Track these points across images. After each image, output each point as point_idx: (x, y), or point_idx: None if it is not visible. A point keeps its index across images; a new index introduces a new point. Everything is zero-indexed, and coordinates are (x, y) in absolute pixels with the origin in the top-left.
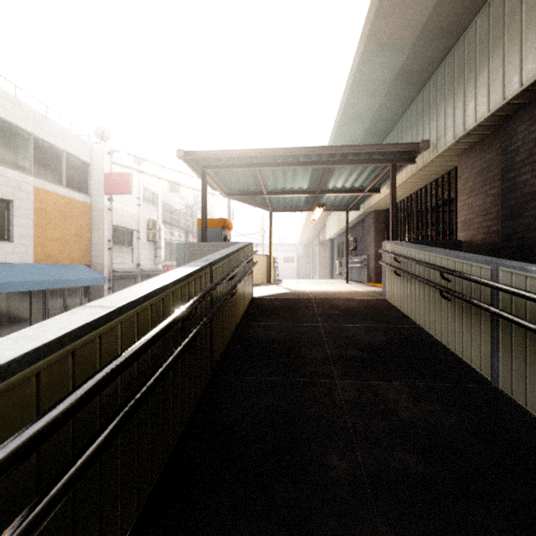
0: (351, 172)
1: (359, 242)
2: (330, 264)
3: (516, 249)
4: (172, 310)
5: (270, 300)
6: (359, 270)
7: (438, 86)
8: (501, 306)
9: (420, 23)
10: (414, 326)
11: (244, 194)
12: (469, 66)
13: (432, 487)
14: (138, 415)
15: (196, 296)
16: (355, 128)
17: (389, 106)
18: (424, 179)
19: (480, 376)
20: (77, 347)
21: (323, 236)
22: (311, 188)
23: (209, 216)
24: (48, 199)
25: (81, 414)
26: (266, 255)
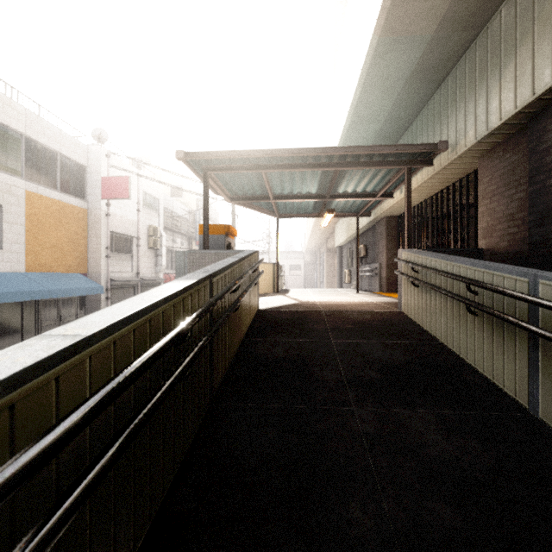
0: (363, 176)
1: (370, 250)
2: (339, 272)
3: (546, 258)
4: (162, 332)
5: (277, 312)
6: (370, 279)
7: (457, 83)
8: (541, 324)
9: (440, 12)
10: (434, 342)
11: (249, 199)
12: (493, 60)
13: (477, 551)
14: (116, 469)
15: (192, 315)
16: (367, 129)
17: (404, 105)
18: (440, 183)
19: (515, 402)
20: (19, 398)
21: (331, 243)
22: (320, 193)
23: (213, 222)
24: (41, 204)
25: (26, 487)
26: (272, 264)
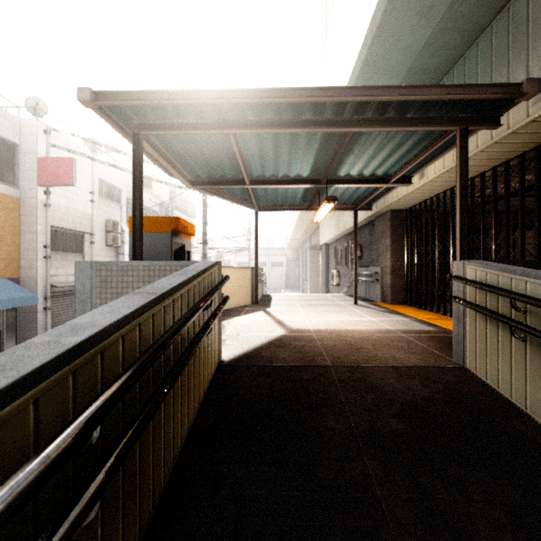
0: (380, 148)
1: (366, 249)
2: (325, 272)
3: None
4: None
5: (251, 372)
6: (367, 284)
7: None
8: None
9: None
10: None
11: (217, 183)
12: None
13: None
14: None
15: None
16: None
17: (441, 44)
18: (488, 161)
19: None
20: None
21: (316, 240)
22: (313, 176)
23: (189, 217)
24: None
25: None
26: (251, 268)
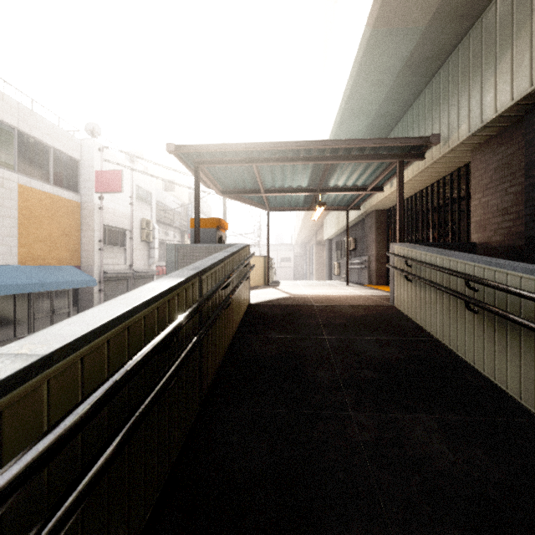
0: (354, 169)
1: (359, 242)
2: (328, 264)
3: None
4: (143, 339)
5: (268, 307)
6: (359, 271)
7: (450, 76)
8: None
9: (434, 3)
10: (430, 338)
11: (240, 193)
12: (487, 51)
13: None
14: (84, 506)
15: (178, 319)
16: (357, 123)
17: (395, 99)
18: (431, 177)
19: (520, 406)
20: None
21: (321, 236)
22: (310, 187)
23: (205, 215)
24: (33, 197)
25: None
26: (263, 256)
